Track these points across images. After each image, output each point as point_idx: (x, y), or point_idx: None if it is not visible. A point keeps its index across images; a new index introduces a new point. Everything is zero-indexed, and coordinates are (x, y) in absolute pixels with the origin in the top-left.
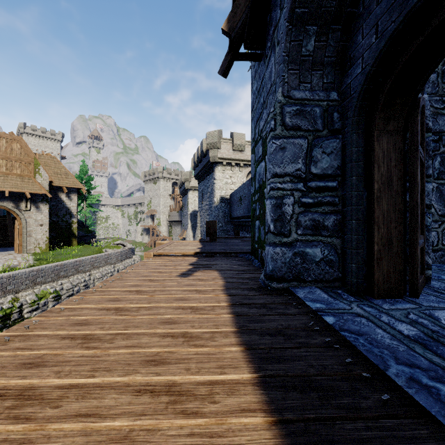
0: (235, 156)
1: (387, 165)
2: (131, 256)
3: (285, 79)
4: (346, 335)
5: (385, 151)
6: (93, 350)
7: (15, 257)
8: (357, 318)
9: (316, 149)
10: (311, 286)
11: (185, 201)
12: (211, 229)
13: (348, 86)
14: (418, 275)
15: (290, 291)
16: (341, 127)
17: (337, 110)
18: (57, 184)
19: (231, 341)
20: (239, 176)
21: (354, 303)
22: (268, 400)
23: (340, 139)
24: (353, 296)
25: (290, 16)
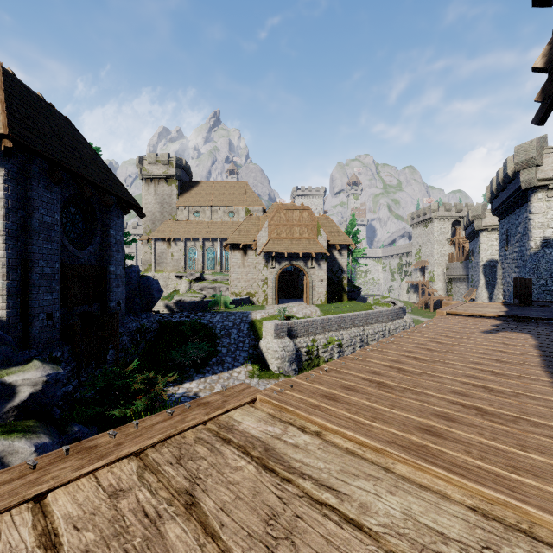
0: None
1: None
2: (401, 316)
3: None
4: None
5: None
6: (436, 353)
7: (306, 307)
8: None
9: None
10: None
11: (474, 248)
12: (522, 290)
13: None
14: None
15: None
16: None
17: None
18: (331, 242)
19: (537, 368)
20: None
21: None
22: None
23: None
24: None
25: None
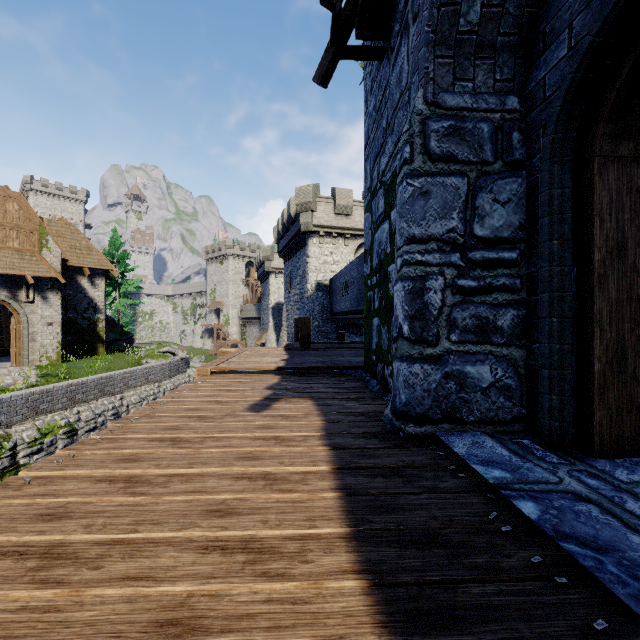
0: (338, 223)
1: (617, 218)
2: (184, 369)
3: (429, 74)
4: (575, 551)
5: (613, 194)
6: (53, 588)
7: (10, 372)
8: (579, 506)
9: (483, 195)
10: (475, 431)
11: (265, 290)
12: (303, 331)
13: (539, 84)
14: None
15: (439, 440)
16: (526, 157)
17: (519, 128)
18: (75, 264)
19: (341, 561)
20: (344, 253)
21: (562, 468)
22: None
23: (523, 177)
24: (554, 452)
25: None
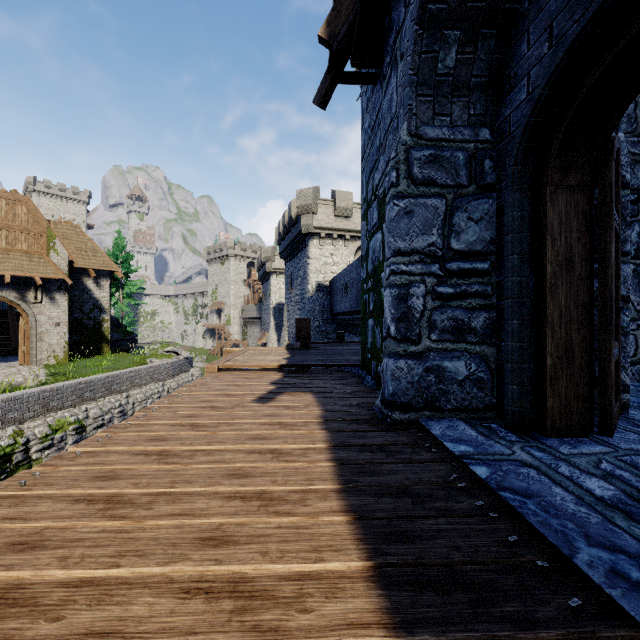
0: (338, 225)
1: (566, 237)
2: (187, 369)
3: (412, 110)
4: (508, 497)
5: (563, 217)
6: (120, 520)
7: (20, 371)
8: (522, 469)
9: (459, 214)
10: (452, 418)
11: (266, 290)
12: (303, 331)
13: (506, 120)
14: (612, 403)
15: (421, 425)
16: (496, 181)
17: (490, 156)
18: (80, 265)
19: (333, 505)
20: (344, 254)
21: (517, 444)
22: (390, 606)
23: (494, 199)
24: (515, 433)
25: (421, 15)
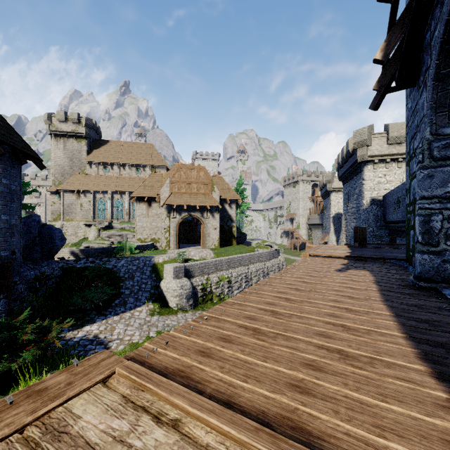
0: (391, 151)
1: None
2: (276, 256)
3: (432, 121)
4: None
5: None
6: (303, 293)
7: (202, 251)
8: None
9: None
10: None
11: (326, 204)
12: (360, 235)
13: None
14: None
15: (439, 291)
16: None
17: None
18: (223, 197)
19: (379, 303)
20: (397, 173)
21: None
22: (397, 320)
23: None
24: None
25: (436, 77)
